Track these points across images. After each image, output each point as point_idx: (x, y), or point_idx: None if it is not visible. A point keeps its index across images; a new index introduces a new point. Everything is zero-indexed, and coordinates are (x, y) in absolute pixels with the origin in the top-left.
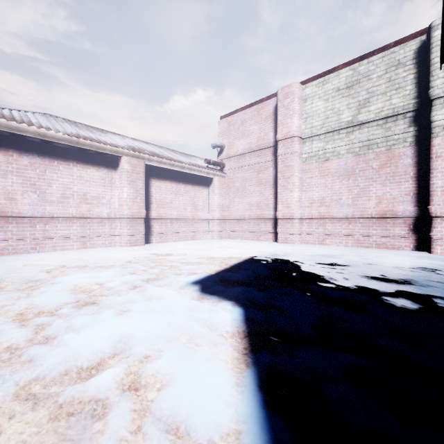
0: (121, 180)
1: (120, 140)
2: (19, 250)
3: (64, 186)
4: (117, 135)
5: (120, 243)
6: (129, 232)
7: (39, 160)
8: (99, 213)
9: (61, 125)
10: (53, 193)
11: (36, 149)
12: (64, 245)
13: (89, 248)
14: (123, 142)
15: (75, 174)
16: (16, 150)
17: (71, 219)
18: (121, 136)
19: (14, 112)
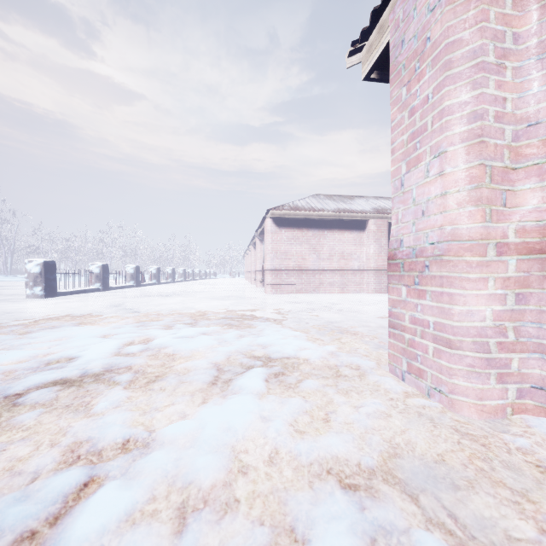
0: (368, 239)
1: (365, 204)
2: (307, 291)
3: (330, 248)
4: (361, 198)
5: (367, 290)
6: (375, 281)
7: (317, 232)
8: (352, 266)
9: (326, 203)
10: (324, 253)
11: (315, 225)
12: (330, 290)
13: (345, 292)
14: (368, 206)
15: (337, 238)
16: (306, 227)
17: (334, 271)
18: (364, 198)
19: (301, 201)
